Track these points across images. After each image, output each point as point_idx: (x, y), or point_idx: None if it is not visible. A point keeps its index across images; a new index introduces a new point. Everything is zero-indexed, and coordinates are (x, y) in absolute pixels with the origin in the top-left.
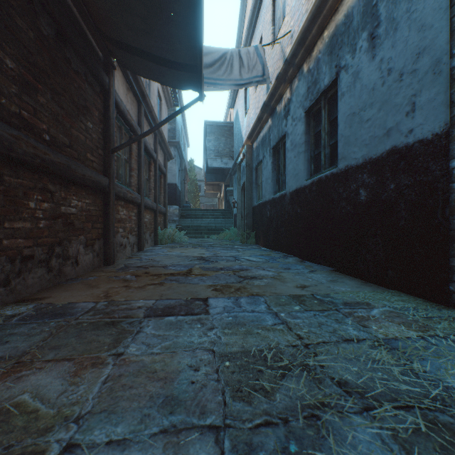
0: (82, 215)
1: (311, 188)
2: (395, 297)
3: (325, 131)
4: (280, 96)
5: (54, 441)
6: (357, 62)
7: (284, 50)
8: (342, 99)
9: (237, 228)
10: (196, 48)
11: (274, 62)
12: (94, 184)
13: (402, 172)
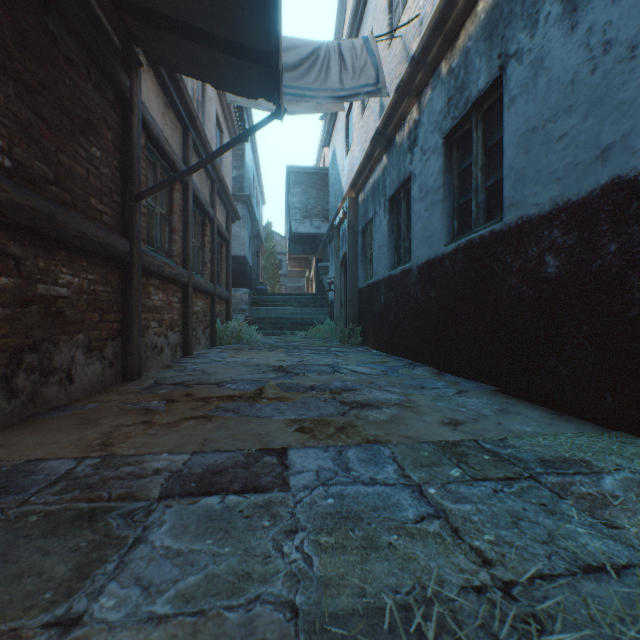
0: (81, 299)
1: (455, 257)
2: (629, 447)
3: (478, 166)
4: (402, 118)
5: None
6: (541, 41)
7: (407, 47)
8: (511, 107)
9: (335, 321)
10: (269, 20)
11: (391, 69)
12: (102, 249)
13: (634, 221)
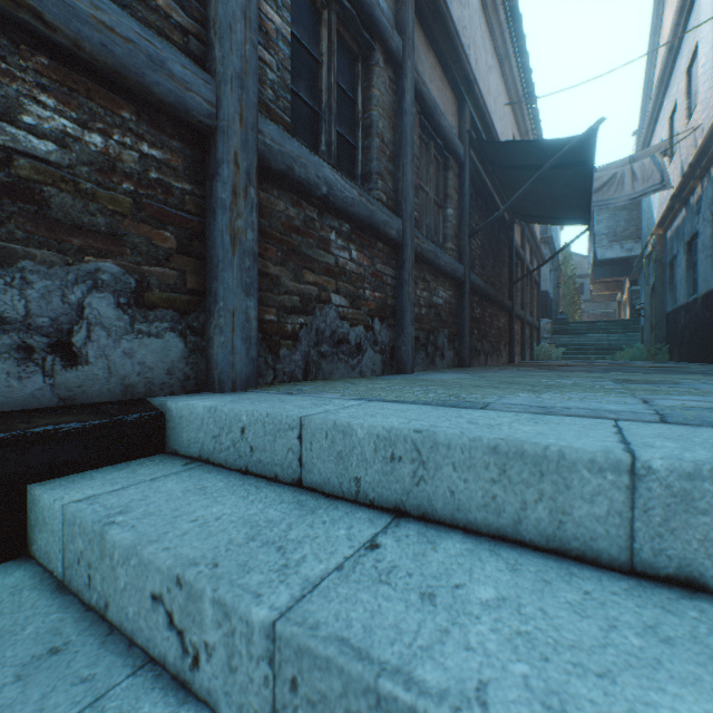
0: (502, 328)
1: None
2: None
3: None
4: (691, 189)
5: (556, 368)
6: None
7: (695, 140)
8: None
9: (644, 344)
10: (585, 212)
11: (686, 146)
12: (507, 308)
13: None
